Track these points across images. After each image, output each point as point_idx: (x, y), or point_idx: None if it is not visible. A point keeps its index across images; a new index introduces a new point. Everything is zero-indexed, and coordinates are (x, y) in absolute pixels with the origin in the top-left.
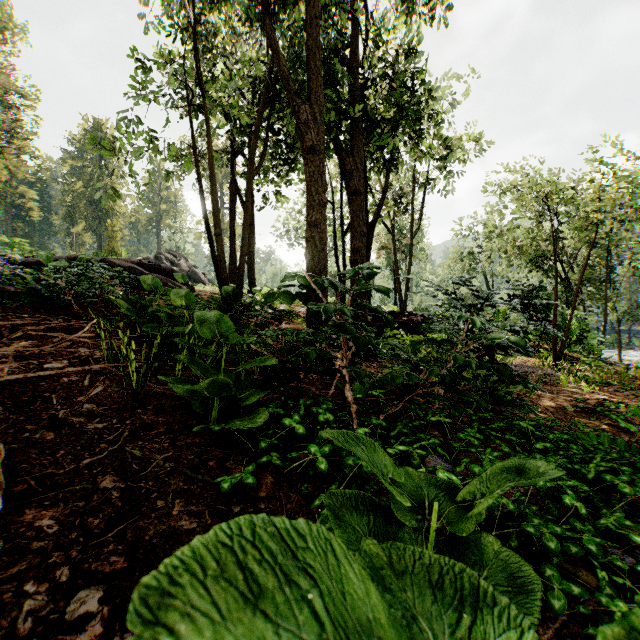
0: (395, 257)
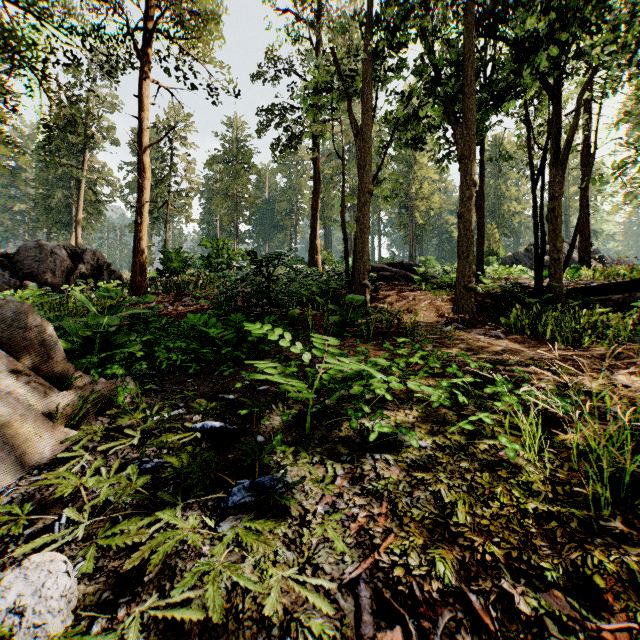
0: None
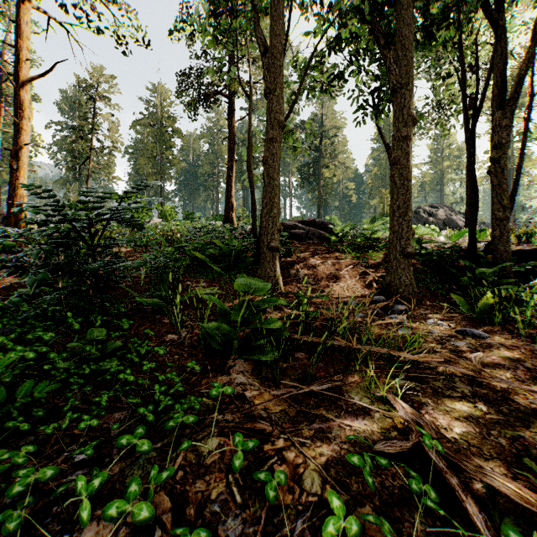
0: None
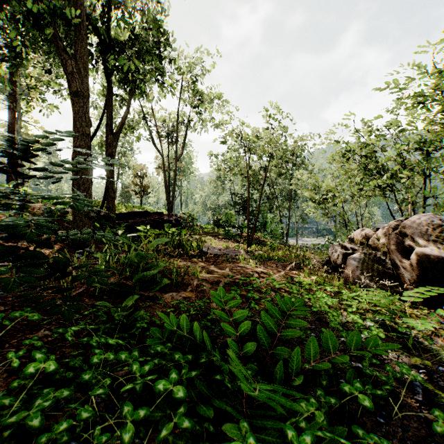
0: (164, 173)
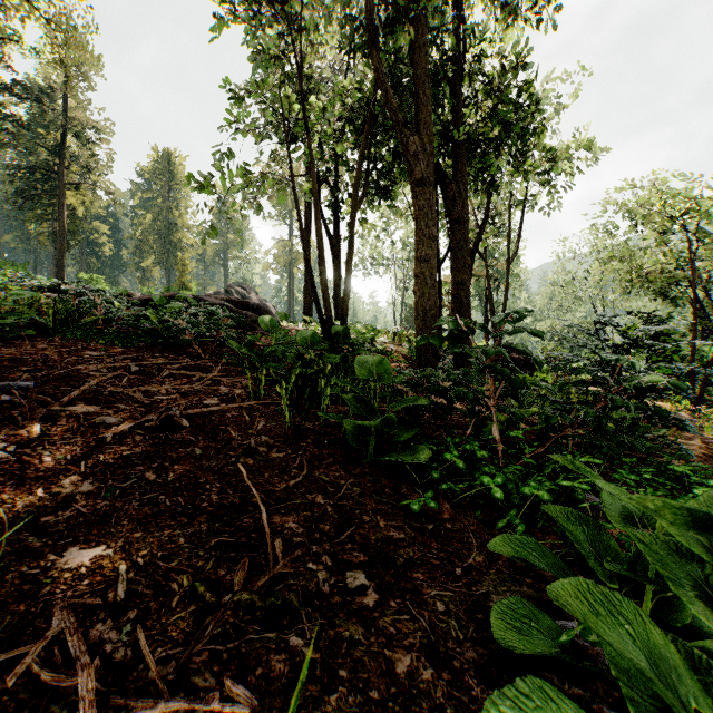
0: (489, 286)
